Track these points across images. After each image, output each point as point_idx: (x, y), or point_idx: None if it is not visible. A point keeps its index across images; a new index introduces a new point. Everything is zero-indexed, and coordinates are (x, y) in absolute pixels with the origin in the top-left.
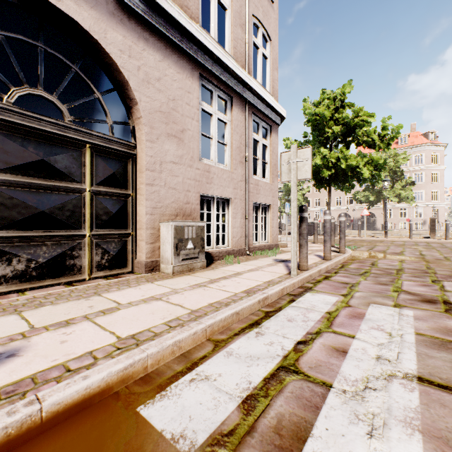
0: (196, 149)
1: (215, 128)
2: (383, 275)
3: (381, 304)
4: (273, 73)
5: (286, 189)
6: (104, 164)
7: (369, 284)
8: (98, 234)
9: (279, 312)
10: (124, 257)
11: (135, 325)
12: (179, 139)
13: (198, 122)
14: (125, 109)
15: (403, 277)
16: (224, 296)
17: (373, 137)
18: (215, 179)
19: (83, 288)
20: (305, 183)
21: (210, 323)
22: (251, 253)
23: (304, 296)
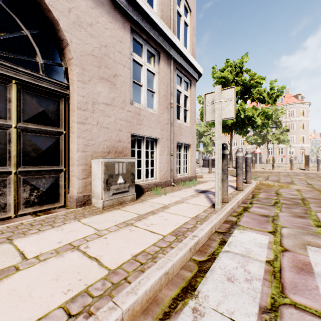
0: (128, 93)
1: (145, 77)
2: (294, 206)
3: (317, 247)
4: (192, 38)
5: (198, 134)
6: (32, 102)
7: (288, 216)
8: (26, 171)
9: (213, 263)
10: (56, 192)
11: (17, 314)
12: (111, 83)
13: (130, 70)
14: (57, 51)
15: (313, 208)
16: (151, 241)
17: (263, 95)
18: (145, 121)
19: (0, 230)
20: (211, 130)
21: (129, 304)
22: (175, 184)
23: (233, 234)
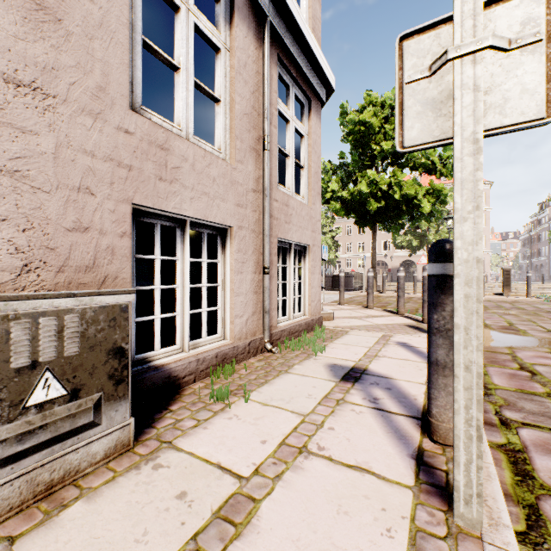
0: (119, 70)
1: (188, 47)
2: None
3: None
4: (314, 3)
5: None
6: None
7: None
8: None
9: None
10: None
11: None
12: (35, 4)
13: None
14: None
15: None
16: None
17: (433, 159)
18: (187, 174)
19: None
20: (334, 224)
21: None
22: (276, 348)
23: None
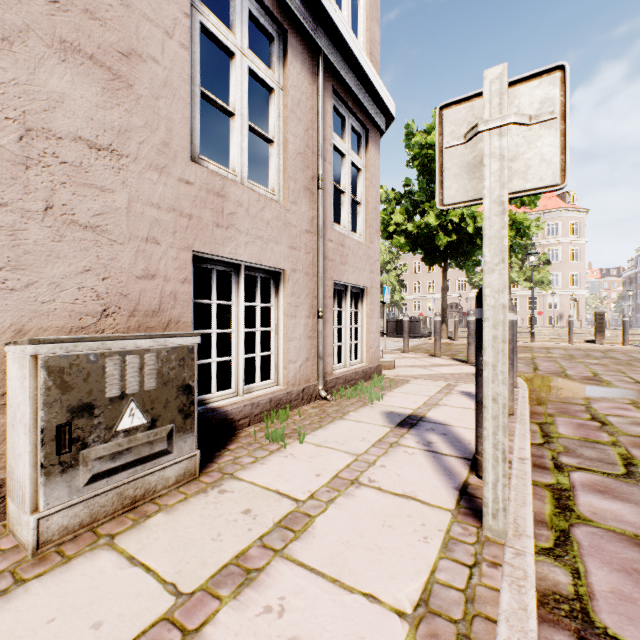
0: (181, 124)
1: (243, 92)
2: None
3: None
4: (372, 25)
5: None
6: None
7: None
8: None
9: None
10: None
11: None
12: (112, 74)
13: (188, 51)
14: None
15: None
16: None
17: None
18: (242, 219)
19: None
20: (400, 260)
21: None
22: (331, 396)
23: None
